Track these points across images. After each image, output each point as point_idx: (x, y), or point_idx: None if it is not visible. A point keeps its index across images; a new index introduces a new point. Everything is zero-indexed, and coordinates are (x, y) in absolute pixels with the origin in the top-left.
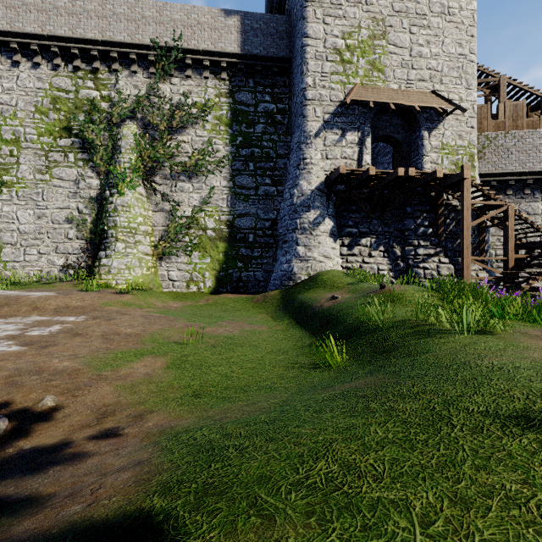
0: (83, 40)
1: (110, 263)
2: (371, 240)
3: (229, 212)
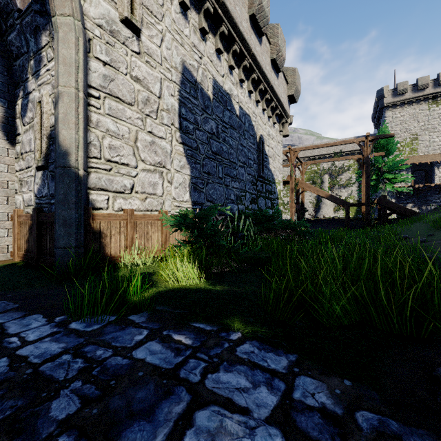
0: (314, 156)
1: (322, 214)
2: (412, 204)
3: (357, 197)
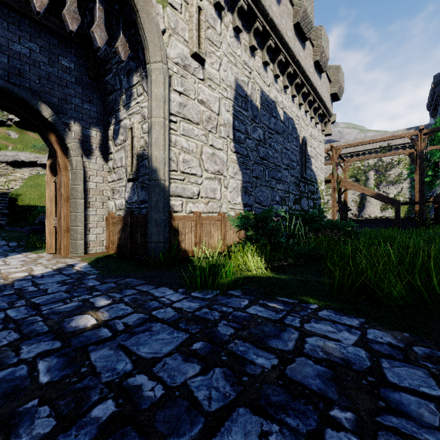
0: (357, 151)
1: (367, 213)
2: None
3: (409, 194)
